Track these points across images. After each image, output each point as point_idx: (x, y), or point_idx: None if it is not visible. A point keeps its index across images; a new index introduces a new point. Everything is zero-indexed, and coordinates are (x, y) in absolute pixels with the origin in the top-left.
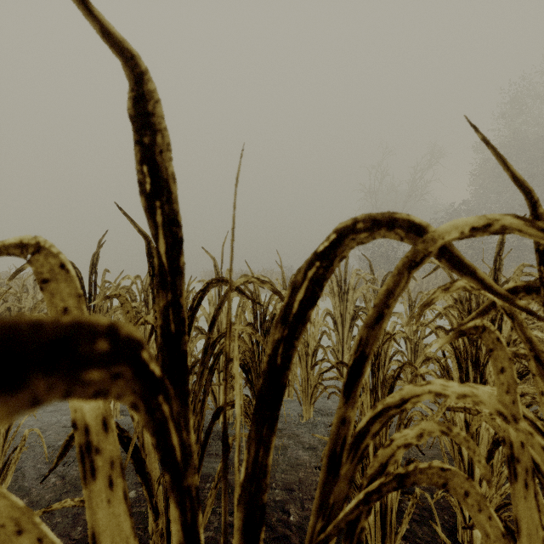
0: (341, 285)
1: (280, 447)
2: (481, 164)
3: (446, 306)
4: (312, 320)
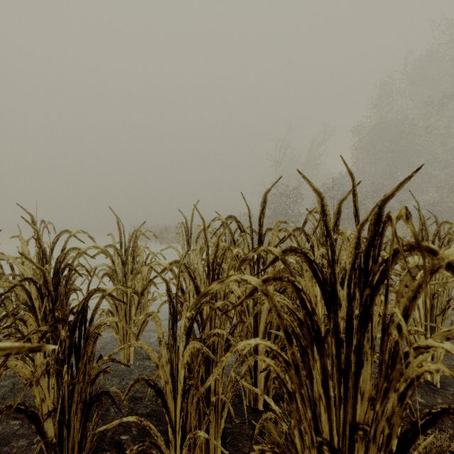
0: (188, 239)
1: None
2: (358, 141)
3: (173, 261)
4: (129, 273)
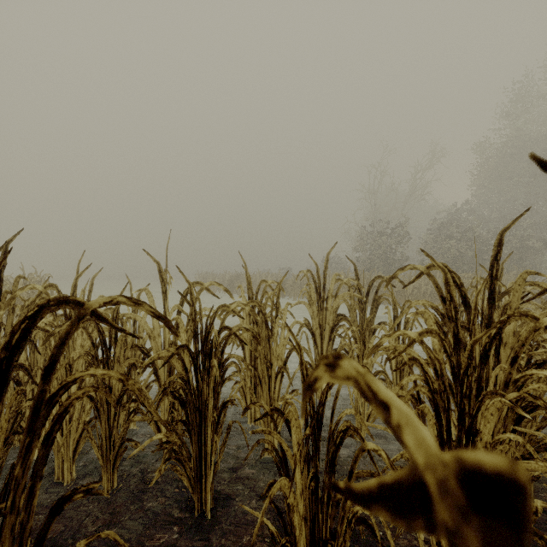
0: (320, 291)
1: (228, 495)
2: (482, 163)
3: (422, 330)
4: (275, 336)
